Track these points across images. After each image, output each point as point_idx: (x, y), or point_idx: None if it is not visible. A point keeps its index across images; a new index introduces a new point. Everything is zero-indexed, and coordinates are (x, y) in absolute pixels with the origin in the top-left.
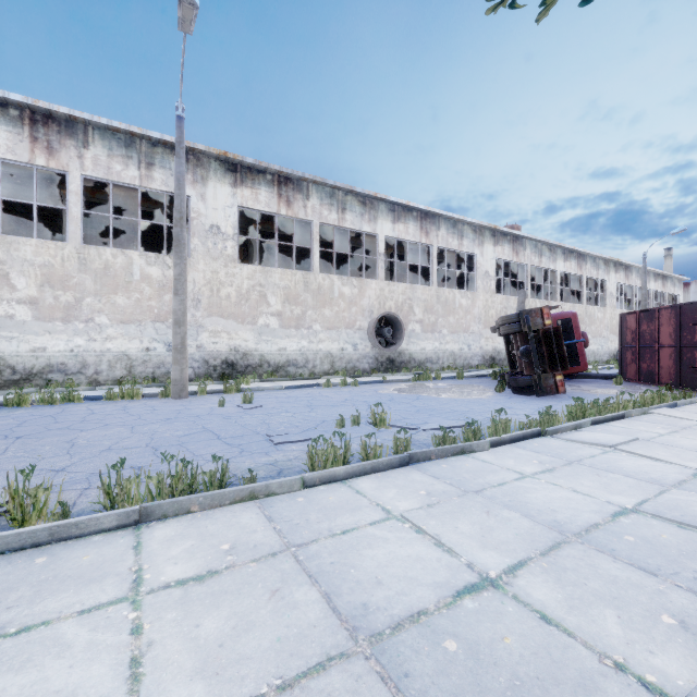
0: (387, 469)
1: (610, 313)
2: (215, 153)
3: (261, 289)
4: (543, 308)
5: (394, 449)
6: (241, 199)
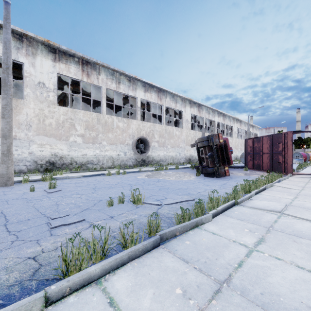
0: (142, 254)
1: (234, 140)
2: (41, 39)
3: (72, 121)
4: (219, 134)
5: (148, 229)
6: (58, 69)
